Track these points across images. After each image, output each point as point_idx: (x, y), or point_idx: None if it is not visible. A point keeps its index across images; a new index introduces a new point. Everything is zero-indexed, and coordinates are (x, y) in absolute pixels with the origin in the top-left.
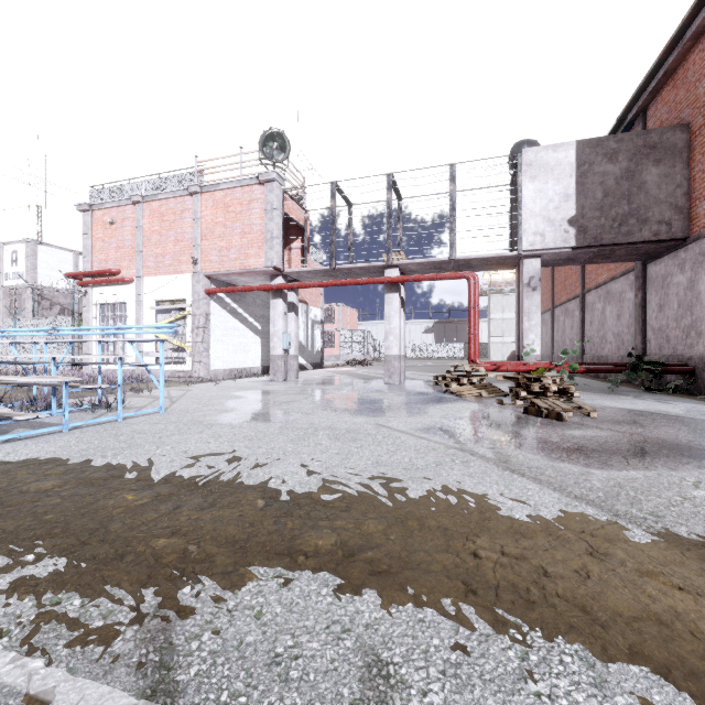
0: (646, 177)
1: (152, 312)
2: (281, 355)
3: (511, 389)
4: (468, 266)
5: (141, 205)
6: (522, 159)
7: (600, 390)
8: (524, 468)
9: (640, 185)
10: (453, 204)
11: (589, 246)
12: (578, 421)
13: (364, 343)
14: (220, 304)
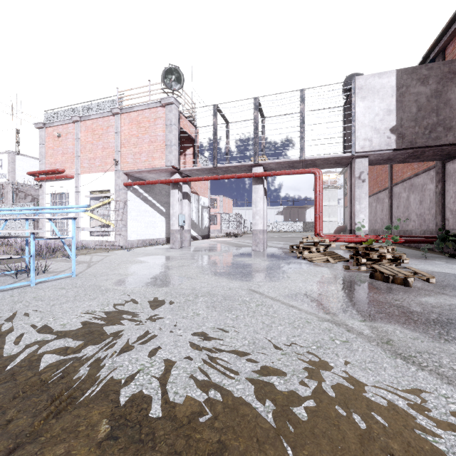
0: (450, 96)
1: (87, 199)
2: (178, 229)
3: (352, 256)
4: (313, 164)
5: (79, 123)
6: (355, 84)
7: (415, 256)
8: (415, 354)
9: (446, 102)
10: (303, 118)
11: (406, 148)
12: (421, 286)
13: (237, 221)
14: (135, 193)
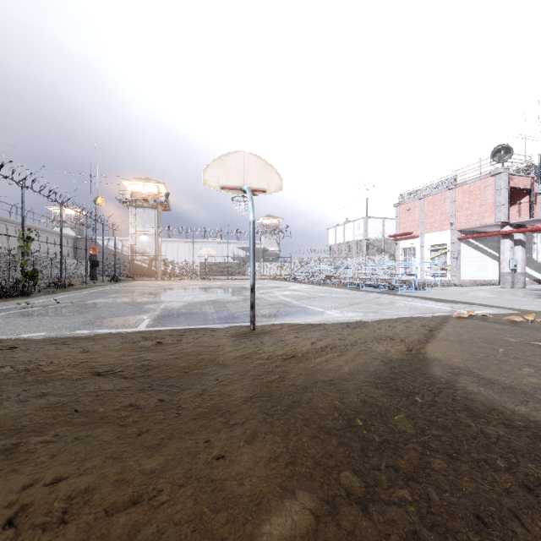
0: None
1: (428, 251)
2: (508, 272)
3: None
4: None
5: (423, 199)
6: None
7: None
8: None
9: None
10: None
11: None
12: None
13: None
14: (467, 244)
